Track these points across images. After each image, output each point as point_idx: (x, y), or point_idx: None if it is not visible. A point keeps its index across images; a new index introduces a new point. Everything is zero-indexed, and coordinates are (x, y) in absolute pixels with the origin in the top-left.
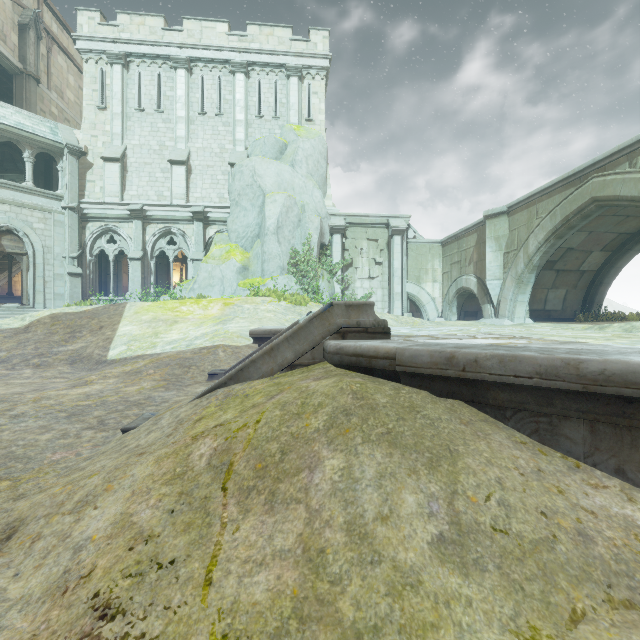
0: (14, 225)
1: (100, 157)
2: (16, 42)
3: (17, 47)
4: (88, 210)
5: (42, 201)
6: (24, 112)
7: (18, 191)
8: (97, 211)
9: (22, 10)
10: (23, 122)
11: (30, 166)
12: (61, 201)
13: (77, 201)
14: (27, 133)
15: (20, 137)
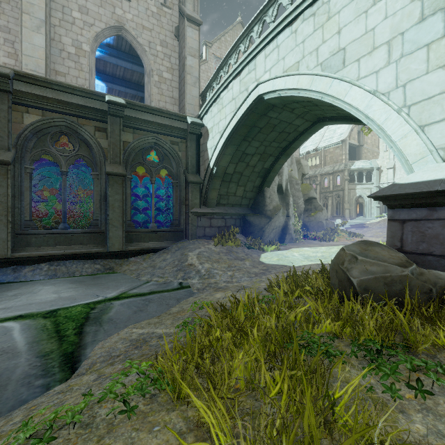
0: (361, 194)
1: (386, 168)
2: (357, 137)
3: (357, 139)
4: (381, 186)
5: (368, 186)
6: (362, 161)
7: (362, 185)
8: (384, 186)
9: (358, 126)
10: (363, 165)
11: (364, 177)
12: (373, 184)
13: (378, 184)
14: (364, 168)
15: (362, 170)
